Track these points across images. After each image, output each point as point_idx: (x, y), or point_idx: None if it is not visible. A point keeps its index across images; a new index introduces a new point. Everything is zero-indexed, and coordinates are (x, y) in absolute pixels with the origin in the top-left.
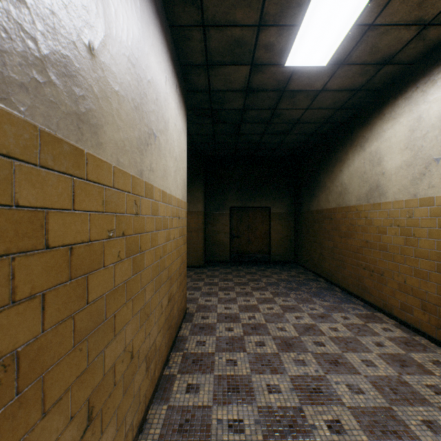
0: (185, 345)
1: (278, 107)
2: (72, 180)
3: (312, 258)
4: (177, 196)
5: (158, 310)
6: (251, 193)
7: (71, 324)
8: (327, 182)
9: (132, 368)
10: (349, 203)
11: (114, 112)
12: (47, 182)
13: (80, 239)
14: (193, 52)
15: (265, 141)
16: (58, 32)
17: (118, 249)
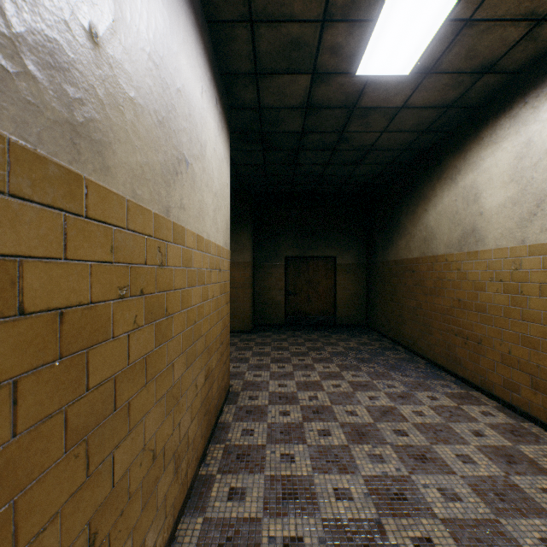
0: (228, 435)
1: (346, 129)
2: (63, 217)
3: (389, 321)
4: (217, 242)
5: (192, 391)
6: (311, 239)
7: (61, 422)
8: (408, 226)
9: (155, 472)
10: (437, 252)
11: (128, 126)
12: (22, 219)
13: (76, 300)
14: (238, 56)
15: (330, 173)
16: (39, 3)
17: (135, 313)
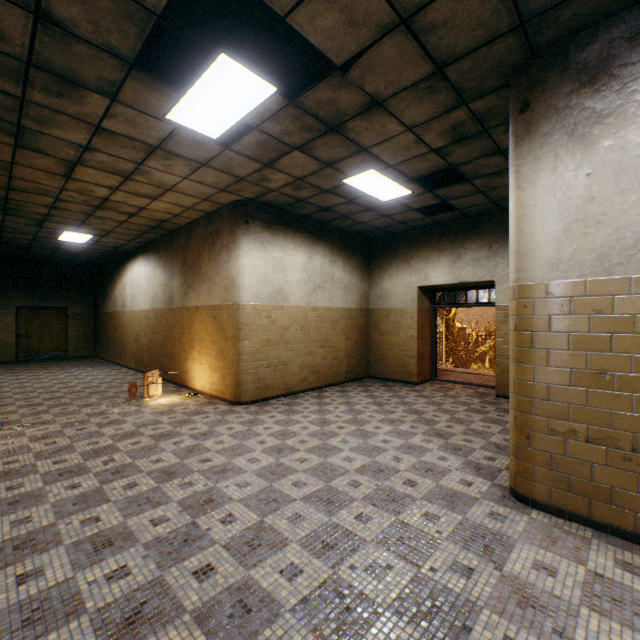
0: None
1: (61, 247)
2: None
3: (104, 349)
4: None
5: None
6: (45, 294)
7: None
8: (111, 294)
9: None
10: (118, 310)
11: None
12: None
13: None
14: None
15: (57, 256)
16: None
17: None
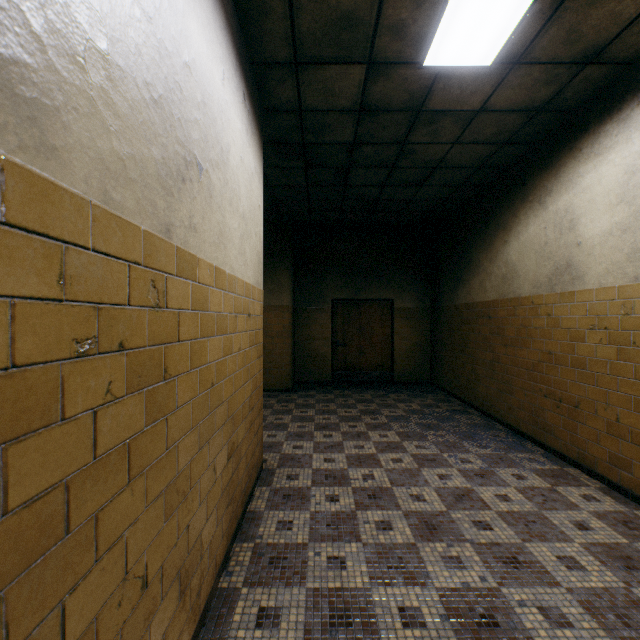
0: (258, 529)
1: (408, 139)
2: None
3: (458, 378)
4: (245, 279)
5: (208, 478)
6: (364, 278)
7: None
8: (483, 261)
9: (146, 607)
10: (520, 293)
11: (95, 92)
12: None
13: None
14: (273, 38)
15: (387, 198)
16: None
17: (108, 378)
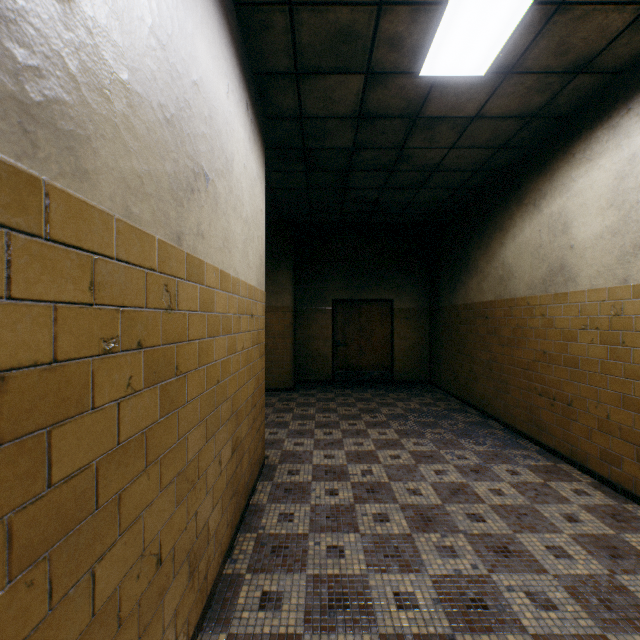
0: (261, 521)
1: (406, 144)
2: (5, 237)
3: (456, 377)
4: (248, 282)
5: (214, 469)
6: (364, 279)
7: (1, 538)
8: (480, 262)
9: (160, 583)
10: (516, 294)
11: (119, 119)
12: None
13: (30, 358)
14: (275, 50)
15: (386, 200)
16: None
17: (128, 373)
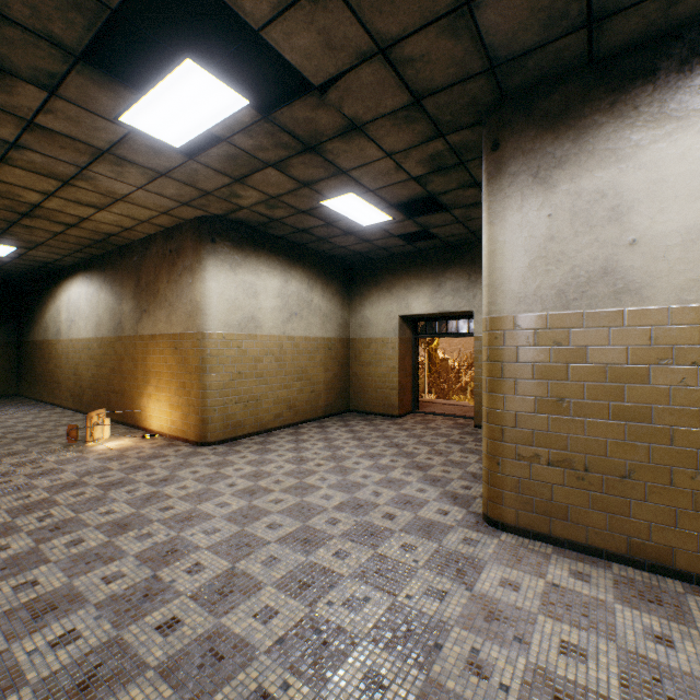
0: None
1: None
2: None
3: (31, 386)
4: None
5: None
6: None
7: None
8: (40, 319)
9: None
10: (50, 338)
11: None
12: None
13: None
14: None
15: None
16: None
17: None
